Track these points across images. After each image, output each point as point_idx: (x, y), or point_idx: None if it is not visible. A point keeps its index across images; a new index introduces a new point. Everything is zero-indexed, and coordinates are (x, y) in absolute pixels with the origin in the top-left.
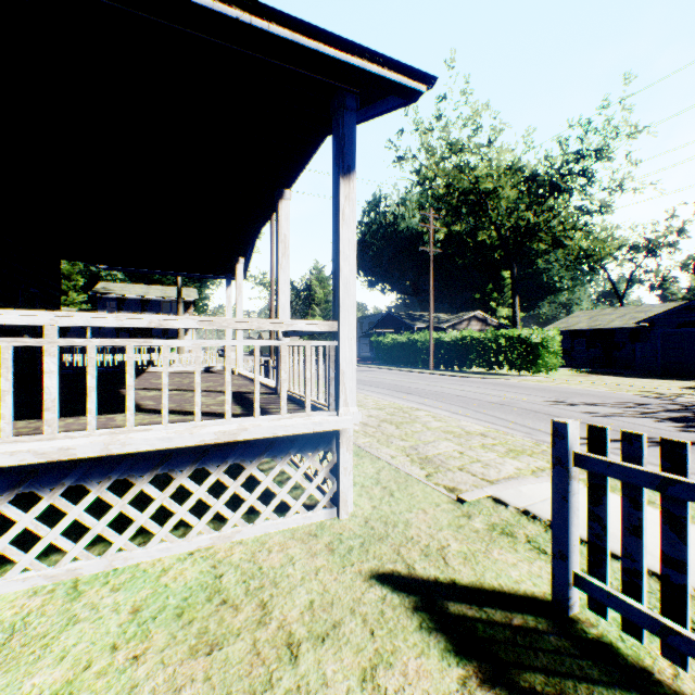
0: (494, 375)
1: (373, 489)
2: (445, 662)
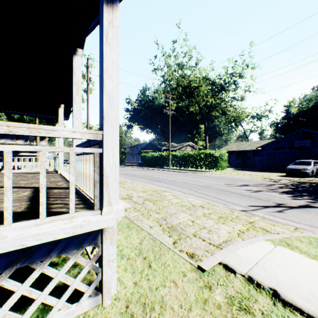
0: (199, 171)
1: (136, 261)
2: None
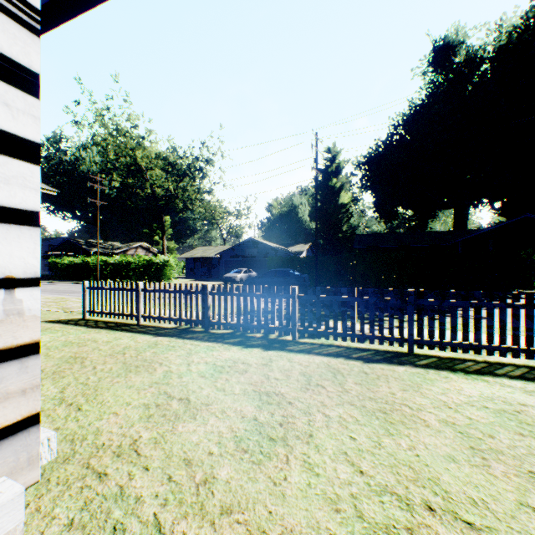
0: None
1: None
2: (52, 324)
